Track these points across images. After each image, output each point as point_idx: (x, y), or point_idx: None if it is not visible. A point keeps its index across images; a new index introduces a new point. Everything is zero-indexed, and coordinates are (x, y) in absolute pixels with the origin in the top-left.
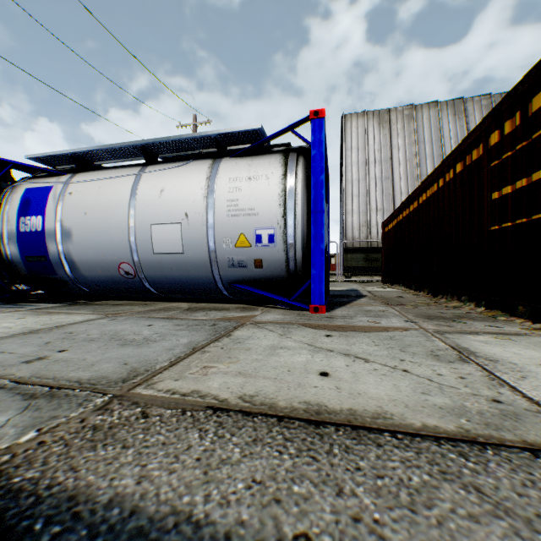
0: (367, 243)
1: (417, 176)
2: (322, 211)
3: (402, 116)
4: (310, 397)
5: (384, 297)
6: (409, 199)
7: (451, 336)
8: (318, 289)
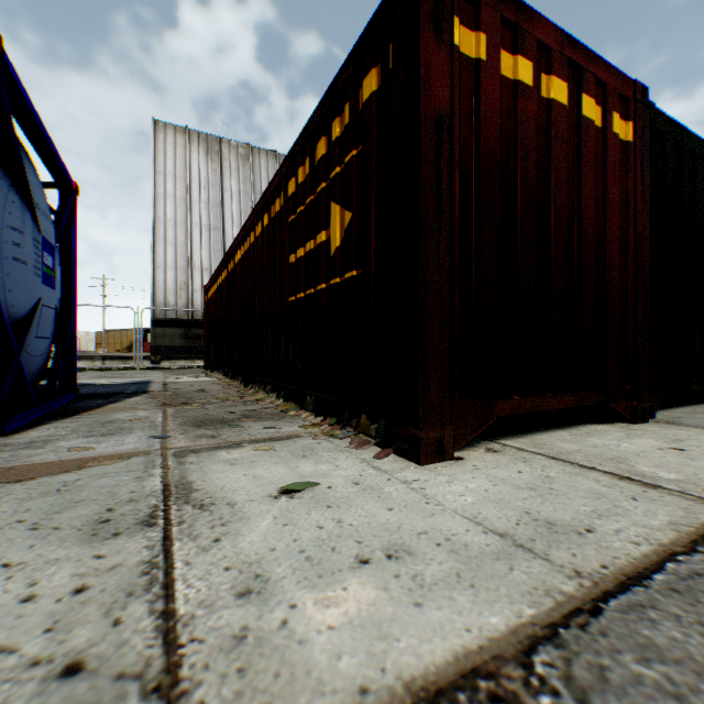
0: (187, 314)
1: None
2: None
3: (237, 154)
4: None
5: (177, 391)
6: (227, 257)
7: (194, 459)
8: None
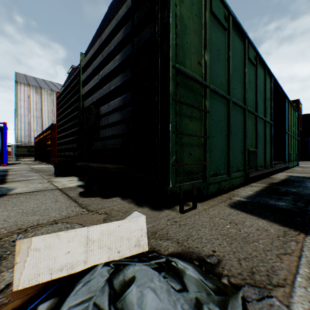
0: (29, 144)
1: (53, 119)
2: (7, 144)
3: (48, 93)
4: (7, 168)
5: (28, 163)
6: (40, 135)
7: (31, 166)
8: (5, 160)
